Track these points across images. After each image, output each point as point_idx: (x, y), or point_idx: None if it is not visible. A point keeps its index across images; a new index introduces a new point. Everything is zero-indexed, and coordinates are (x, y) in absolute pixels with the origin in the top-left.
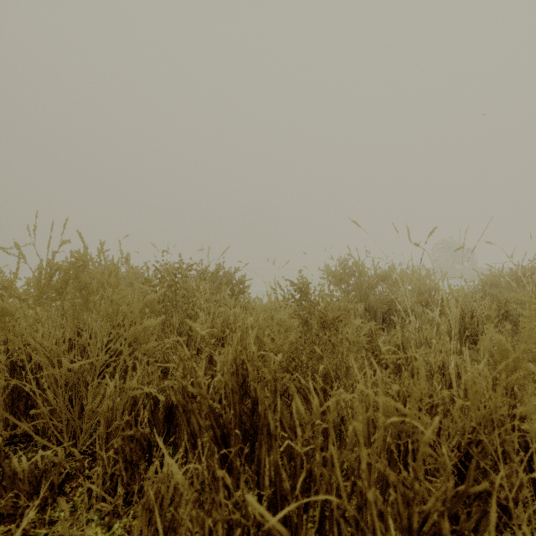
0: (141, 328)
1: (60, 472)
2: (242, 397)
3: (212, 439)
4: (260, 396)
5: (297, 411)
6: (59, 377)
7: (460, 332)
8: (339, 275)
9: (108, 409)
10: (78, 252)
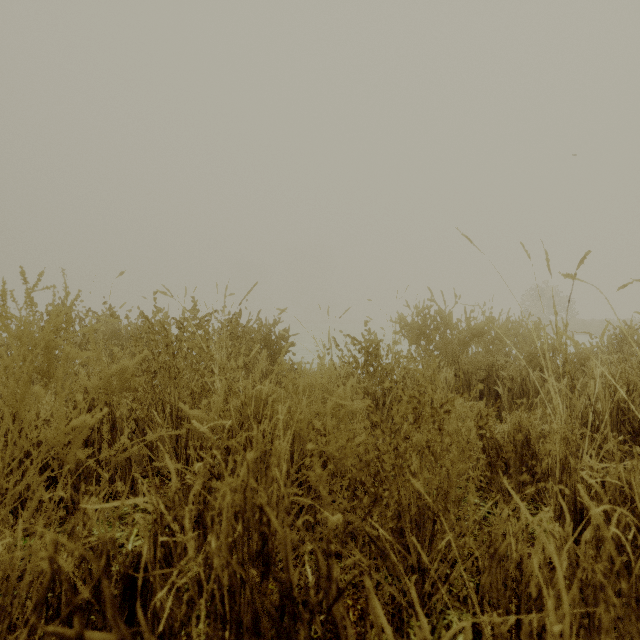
0: (66, 432)
1: None
2: (261, 575)
3: None
4: None
5: (377, 636)
6: None
7: (611, 416)
8: (418, 329)
9: None
10: None
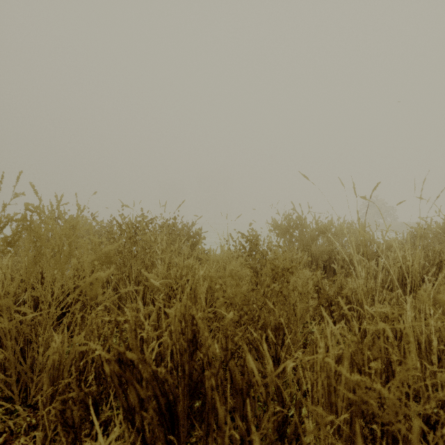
0: (89, 281)
1: (5, 430)
2: (192, 352)
3: (155, 410)
4: (207, 371)
5: (250, 372)
6: (8, 330)
7: (398, 281)
8: (284, 228)
9: (54, 365)
10: (31, 204)
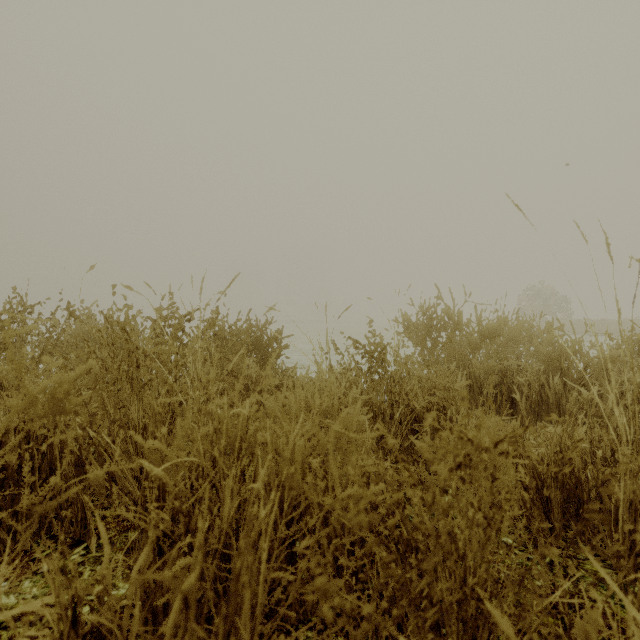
0: None
1: None
2: None
3: None
4: None
5: None
6: None
7: None
8: (424, 330)
9: None
10: None
